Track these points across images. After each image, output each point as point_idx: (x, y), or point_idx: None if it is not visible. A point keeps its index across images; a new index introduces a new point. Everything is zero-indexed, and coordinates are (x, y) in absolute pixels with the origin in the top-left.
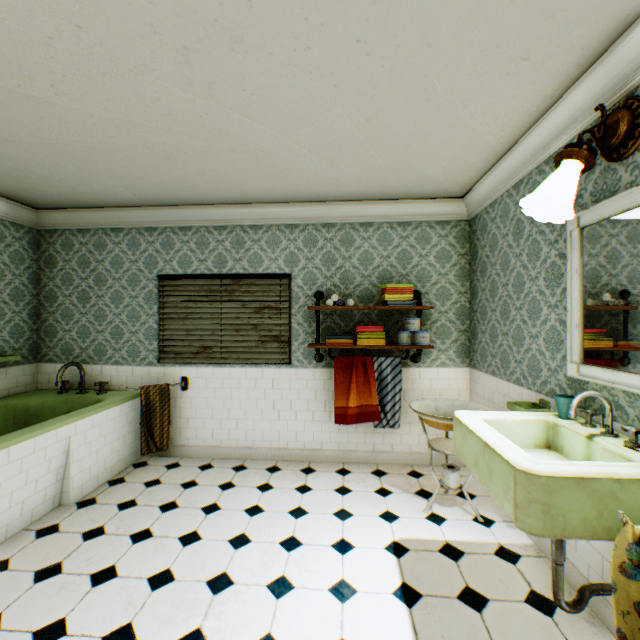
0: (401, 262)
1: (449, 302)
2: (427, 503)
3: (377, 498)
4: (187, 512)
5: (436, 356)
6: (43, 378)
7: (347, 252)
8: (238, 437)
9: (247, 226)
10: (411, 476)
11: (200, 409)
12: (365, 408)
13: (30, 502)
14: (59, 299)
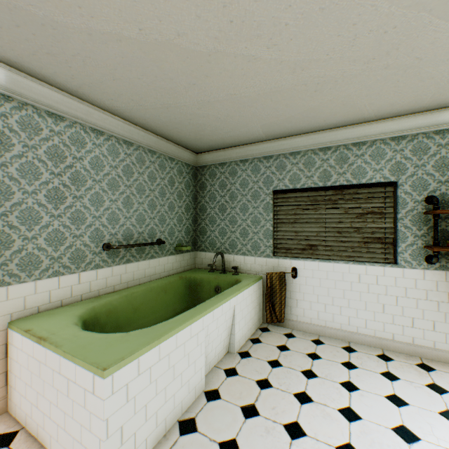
0: None
1: None
2: None
3: None
4: (328, 384)
5: None
6: (198, 261)
7: None
8: (341, 321)
9: (349, 144)
10: None
11: (306, 294)
12: None
13: (217, 348)
14: (207, 210)
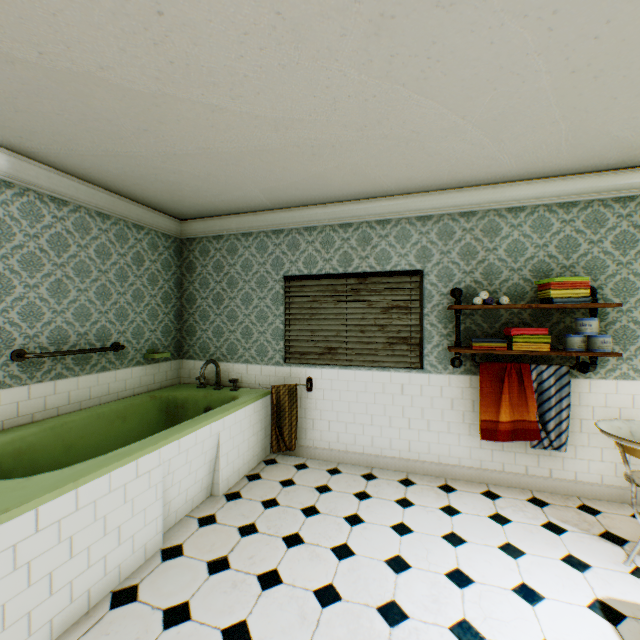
0: (563, 251)
1: (633, 298)
2: (628, 554)
3: (548, 535)
4: (330, 520)
5: (613, 365)
6: (184, 373)
7: (490, 243)
8: (364, 443)
9: (373, 222)
10: (584, 512)
11: (324, 411)
12: (519, 424)
13: (191, 490)
14: (197, 301)
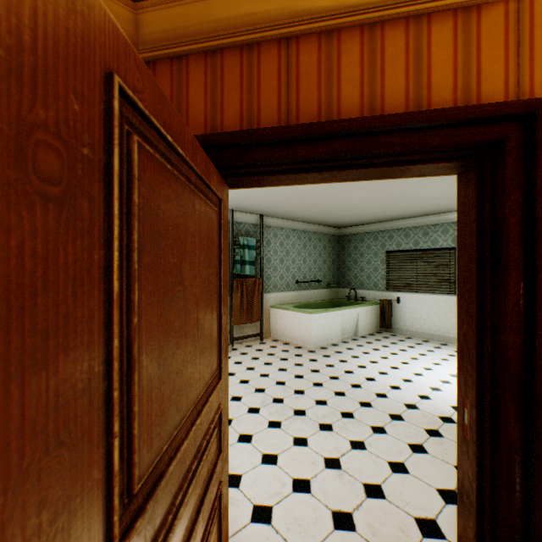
0: None
1: None
2: None
3: None
4: (400, 345)
5: None
6: (340, 294)
7: None
8: (424, 328)
9: (429, 225)
10: None
11: (405, 313)
12: None
13: (348, 330)
14: (345, 263)
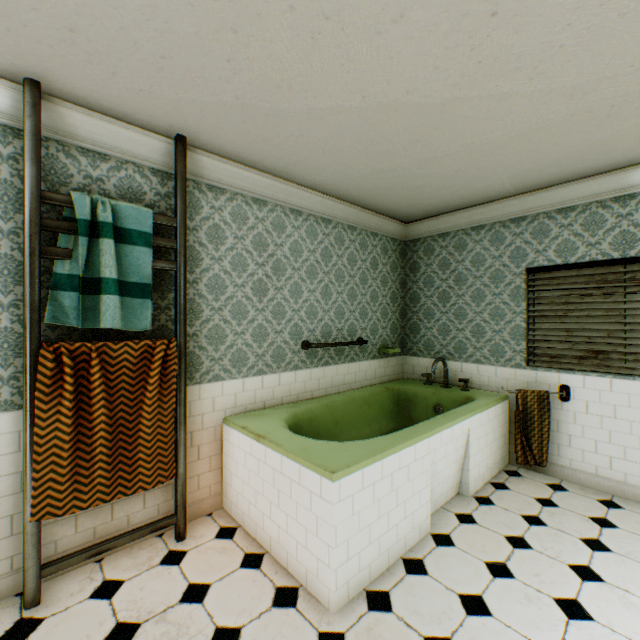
0: None
1: None
2: None
3: None
4: (632, 565)
5: None
6: (407, 369)
7: None
8: None
9: None
10: None
11: (587, 427)
12: None
13: (444, 484)
14: (420, 300)
